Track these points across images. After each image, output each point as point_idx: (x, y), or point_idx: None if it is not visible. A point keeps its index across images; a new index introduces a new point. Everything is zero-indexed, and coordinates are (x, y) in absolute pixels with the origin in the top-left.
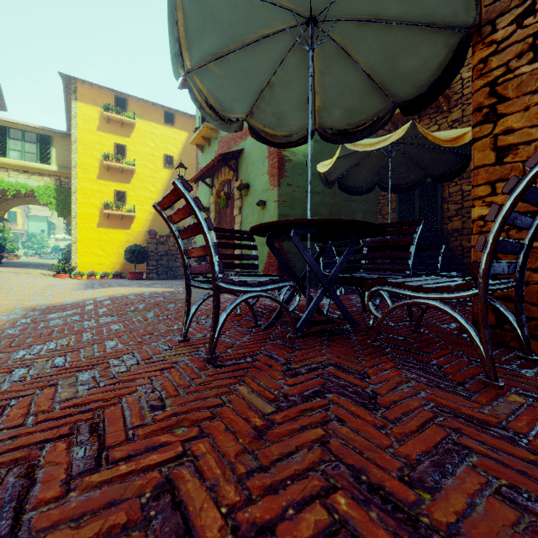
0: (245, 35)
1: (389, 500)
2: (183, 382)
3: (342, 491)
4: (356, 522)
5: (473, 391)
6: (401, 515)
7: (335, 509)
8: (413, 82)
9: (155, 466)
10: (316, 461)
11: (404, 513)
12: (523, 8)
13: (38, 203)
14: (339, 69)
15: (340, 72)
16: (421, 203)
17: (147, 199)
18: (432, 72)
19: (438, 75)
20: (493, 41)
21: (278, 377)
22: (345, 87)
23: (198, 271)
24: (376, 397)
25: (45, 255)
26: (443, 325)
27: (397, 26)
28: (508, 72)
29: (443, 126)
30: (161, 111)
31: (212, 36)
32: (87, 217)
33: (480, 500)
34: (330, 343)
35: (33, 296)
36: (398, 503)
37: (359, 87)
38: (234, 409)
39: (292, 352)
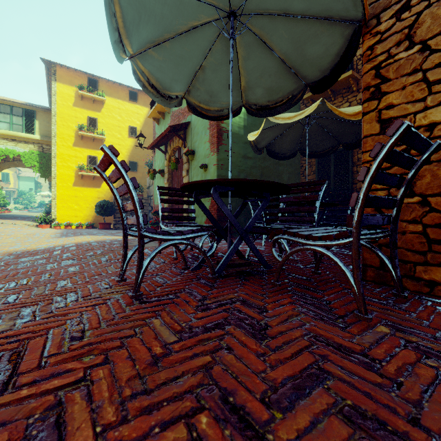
0: (176, 26)
1: (245, 419)
2: (108, 316)
3: (208, 411)
4: (209, 439)
5: (350, 323)
6: (250, 433)
7: (195, 428)
8: (318, 66)
9: (53, 390)
10: (195, 384)
11: (254, 430)
12: (401, 5)
13: (24, 166)
14: (258, 55)
15: (259, 58)
16: (335, 166)
17: None
18: (332, 58)
19: (337, 60)
20: (377, 32)
21: (190, 312)
22: (264, 70)
23: (131, 223)
24: (266, 328)
25: (33, 209)
26: None
27: (302, 19)
28: (389, 58)
29: (353, 103)
30: (127, 90)
31: (147, 27)
32: (64, 177)
33: (322, 419)
34: (245, 282)
35: (14, 243)
36: (252, 422)
37: (275, 70)
38: (142, 339)
39: (210, 290)
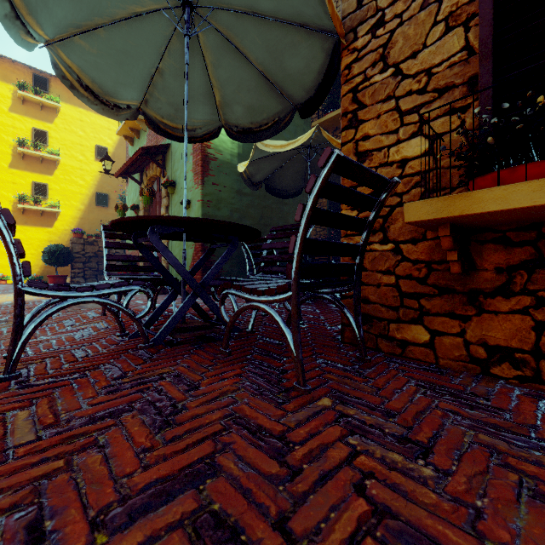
0: (110, 9)
1: None
2: None
3: None
4: None
5: (292, 396)
6: None
7: None
8: (301, 84)
9: None
10: (7, 507)
11: None
12: (376, 19)
13: None
14: (230, 62)
15: (232, 66)
16: None
17: (75, 194)
18: (315, 75)
19: (321, 79)
20: (355, 48)
21: (88, 396)
22: (240, 82)
23: None
24: (180, 412)
25: None
26: (330, 327)
27: (274, 23)
28: (365, 80)
29: None
30: None
31: (62, 3)
32: None
33: (161, 536)
34: (197, 351)
35: None
36: None
37: (255, 84)
38: None
39: (141, 364)
